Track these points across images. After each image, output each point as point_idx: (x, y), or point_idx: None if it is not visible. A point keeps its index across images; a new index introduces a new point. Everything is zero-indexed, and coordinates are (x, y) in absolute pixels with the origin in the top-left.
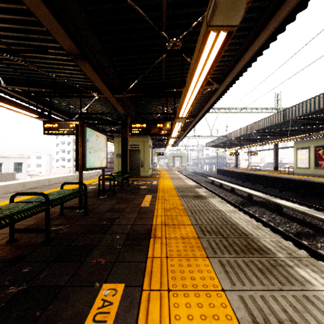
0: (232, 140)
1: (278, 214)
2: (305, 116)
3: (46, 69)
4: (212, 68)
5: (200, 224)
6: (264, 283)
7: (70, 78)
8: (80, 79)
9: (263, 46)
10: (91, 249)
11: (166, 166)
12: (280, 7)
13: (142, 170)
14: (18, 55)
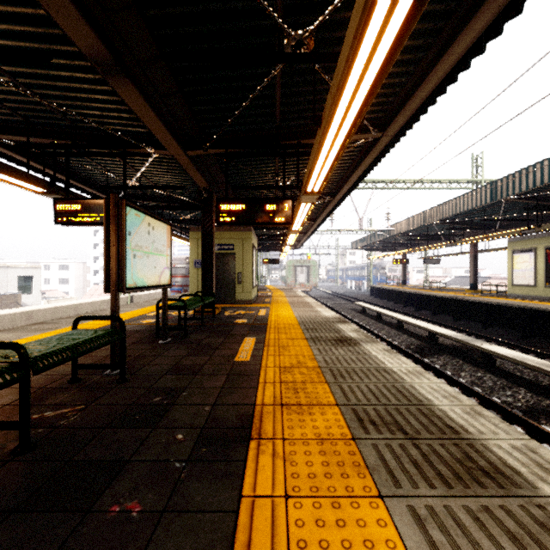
0: (396, 238)
1: (487, 370)
2: (530, 193)
3: (57, 100)
4: (380, 81)
5: (353, 403)
6: None
7: (103, 119)
8: (122, 120)
9: (472, 50)
10: (116, 472)
11: (283, 283)
12: None
13: (239, 289)
14: (0, 70)
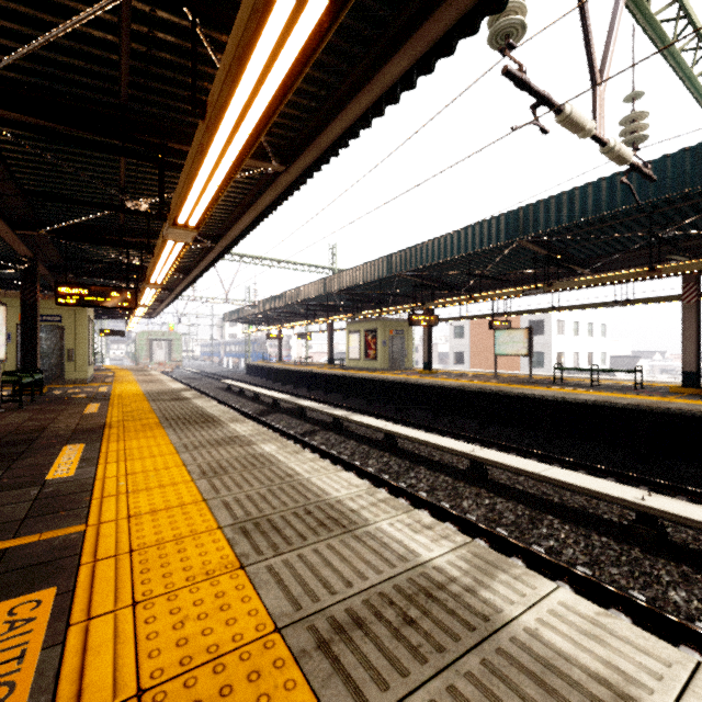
0: (270, 313)
1: (298, 418)
2: (350, 289)
3: None
4: (181, 256)
5: (167, 417)
6: (199, 430)
7: None
8: None
9: (252, 225)
10: (34, 440)
11: (132, 362)
12: (252, 206)
13: (70, 368)
14: None
